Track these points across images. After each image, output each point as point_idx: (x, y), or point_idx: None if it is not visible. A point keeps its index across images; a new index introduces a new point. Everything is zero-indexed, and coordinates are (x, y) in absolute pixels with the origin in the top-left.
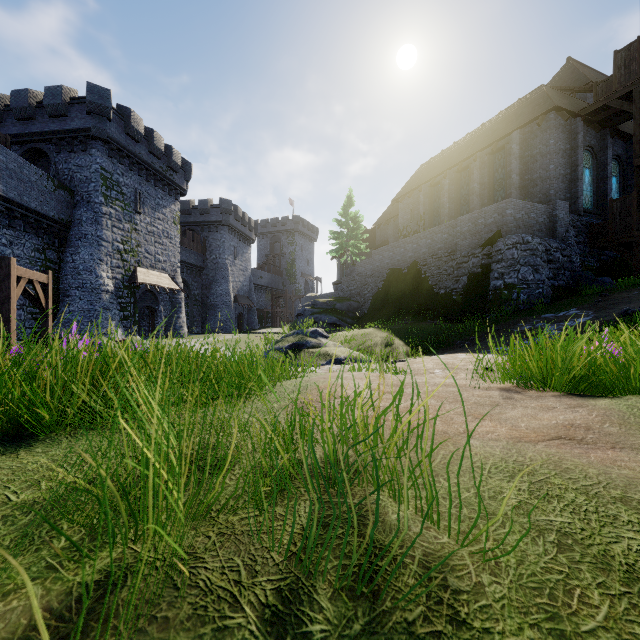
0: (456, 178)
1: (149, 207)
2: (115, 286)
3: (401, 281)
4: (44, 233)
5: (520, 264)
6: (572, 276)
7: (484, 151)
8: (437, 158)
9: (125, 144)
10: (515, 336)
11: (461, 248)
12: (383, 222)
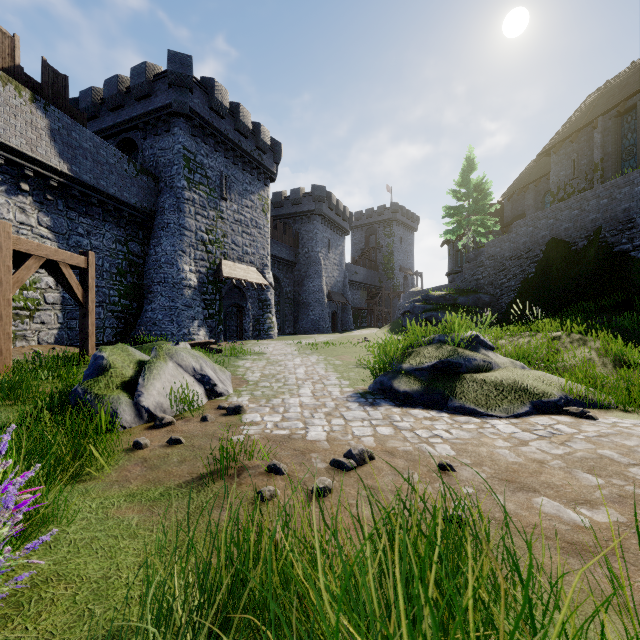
0: None
1: (236, 193)
2: (199, 281)
3: (575, 259)
4: (127, 223)
5: None
6: None
7: None
8: (624, 74)
9: (209, 120)
10: None
11: None
12: (516, 191)
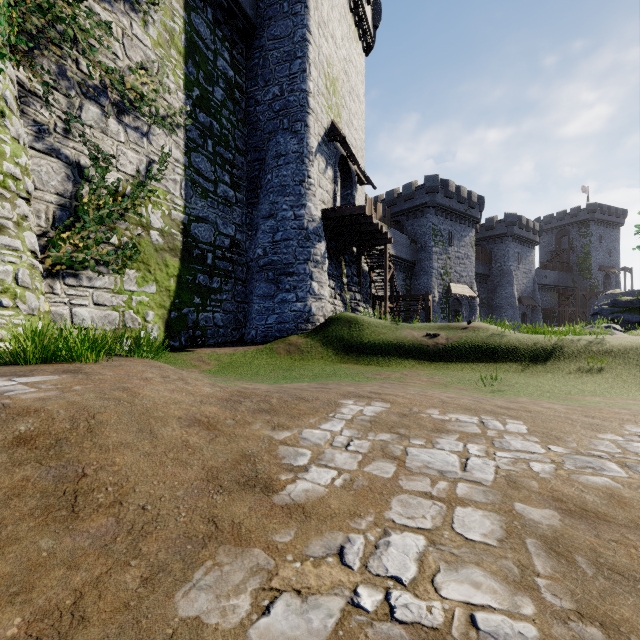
0: None
1: (456, 240)
2: (438, 297)
3: None
4: (405, 270)
5: None
6: None
7: None
8: None
9: (444, 204)
10: None
11: None
12: None
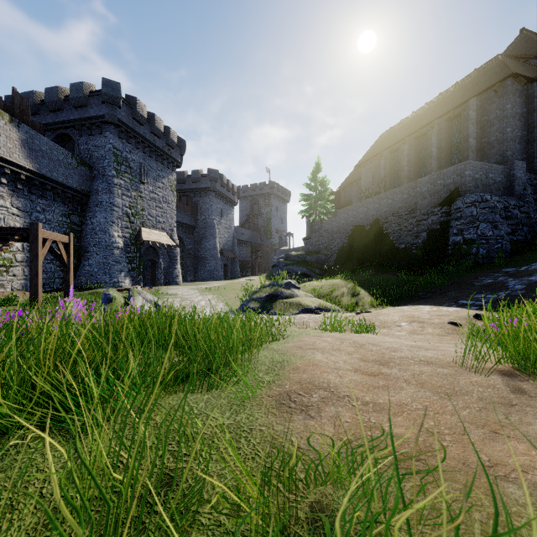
0: (415, 144)
1: (151, 178)
2: (124, 243)
3: (364, 237)
4: (69, 201)
5: (479, 221)
6: (530, 231)
7: (441, 118)
8: (397, 127)
9: (132, 127)
10: (477, 290)
11: (420, 207)
12: (347, 185)
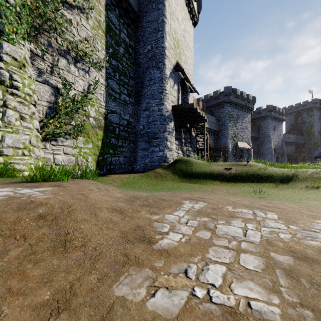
0: None
1: (240, 119)
2: (231, 149)
3: None
4: (214, 135)
5: None
6: None
7: None
8: None
9: (234, 101)
10: None
11: None
12: None
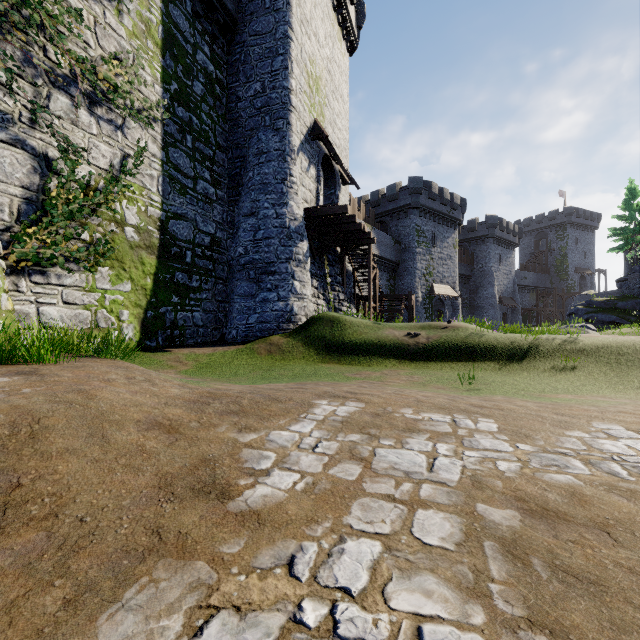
0: None
1: (439, 241)
2: (422, 297)
3: None
4: (389, 270)
5: None
6: None
7: None
8: None
9: (428, 205)
10: None
11: None
12: None
